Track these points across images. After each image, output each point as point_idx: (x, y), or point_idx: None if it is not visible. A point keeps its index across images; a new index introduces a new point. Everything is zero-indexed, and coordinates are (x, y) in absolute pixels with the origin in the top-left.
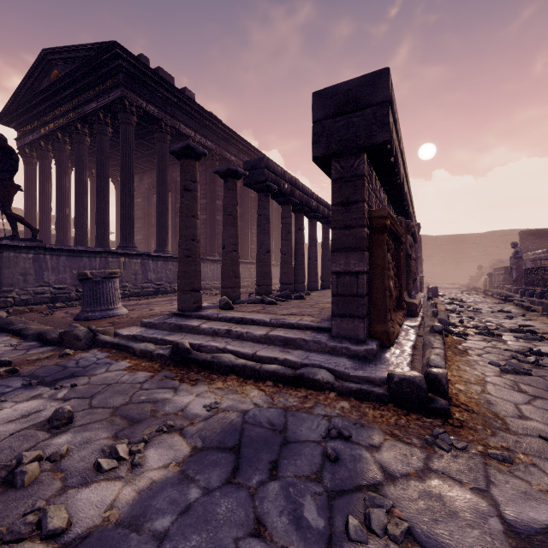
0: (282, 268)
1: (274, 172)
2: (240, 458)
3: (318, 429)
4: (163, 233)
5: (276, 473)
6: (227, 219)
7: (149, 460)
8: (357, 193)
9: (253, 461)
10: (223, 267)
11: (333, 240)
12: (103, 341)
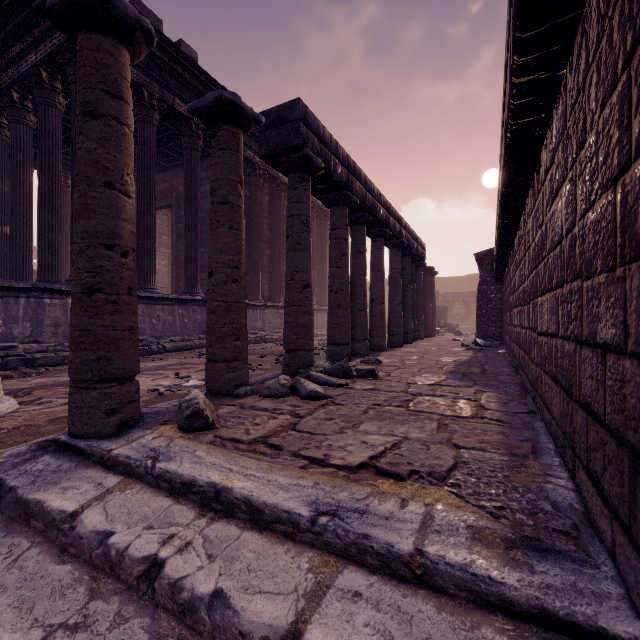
0: (332, 316)
1: (318, 136)
2: None
3: None
4: (146, 261)
5: None
6: (217, 212)
7: None
8: None
9: None
10: (209, 316)
11: None
12: None
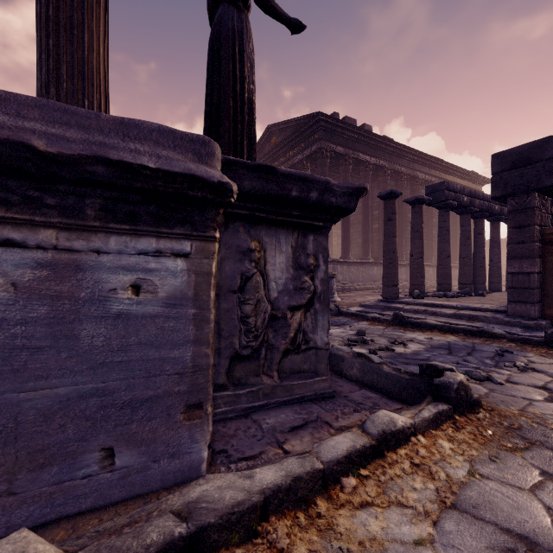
0: (461, 270)
1: (453, 191)
2: (451, 351)
3: (493, 349)
4: (346, 243)
5: (470, 355)
6: (414, 235)
7: (409, 346)
8: (529, 219)
9: (458, 352)
10: (411, 270)
11: (508, 251)
12: (345, 312)
